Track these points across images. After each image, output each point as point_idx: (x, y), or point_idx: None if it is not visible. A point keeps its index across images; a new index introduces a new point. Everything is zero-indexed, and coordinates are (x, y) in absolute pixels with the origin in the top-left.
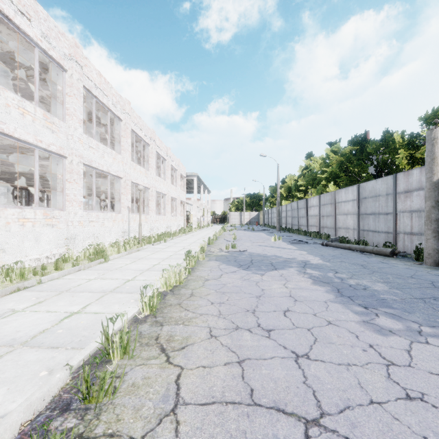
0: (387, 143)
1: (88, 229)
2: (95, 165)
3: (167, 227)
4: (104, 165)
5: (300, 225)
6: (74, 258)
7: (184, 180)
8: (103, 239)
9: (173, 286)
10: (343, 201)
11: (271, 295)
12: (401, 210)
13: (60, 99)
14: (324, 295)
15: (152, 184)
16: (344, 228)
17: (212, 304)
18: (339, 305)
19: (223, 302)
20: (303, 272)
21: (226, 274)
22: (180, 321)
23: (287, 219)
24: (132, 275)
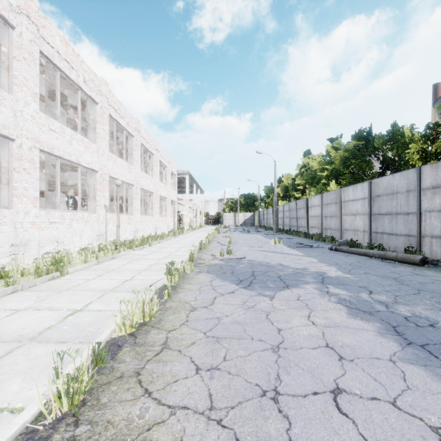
0: (395, 138)
1: (47, 232)
2: (58, 153)
3: (155, 229)
4: (72, 154)
5: (299, 226)
6: (19, 271)
7: (175, 178)
8: (71, 244)
9: (140, 324)
10: (351, 200)
11: (296, 343)
12: (427, 210)
13: (5, 65)
14: (380, 342)
15: (137, 180)
16: (352, 229)
17: (197, 372)
18: (422, 371)
19: (218, 367)
20: (326, 292)
21: (221, 296)
22: (125, 439)
23: (285, 220)
24: (86, 300)
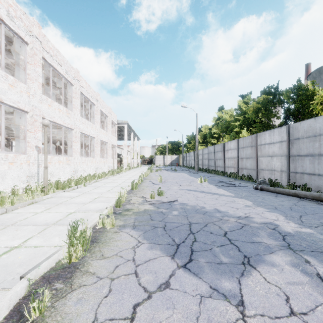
0: (299, 92)
1: None
2: None
3: (95, 168)
4: None
5: (216, 166)
6: None
7: (115, 127)
8: None
9: None
10: (268, 143)
11: None
12: None
13: None
14: None
15: (76, 125)
16: (268, 169)
17: None
18: None
19: None
20: (320, 279)
21: (147, 302)
22: None
23: (204, 161)
24: None
